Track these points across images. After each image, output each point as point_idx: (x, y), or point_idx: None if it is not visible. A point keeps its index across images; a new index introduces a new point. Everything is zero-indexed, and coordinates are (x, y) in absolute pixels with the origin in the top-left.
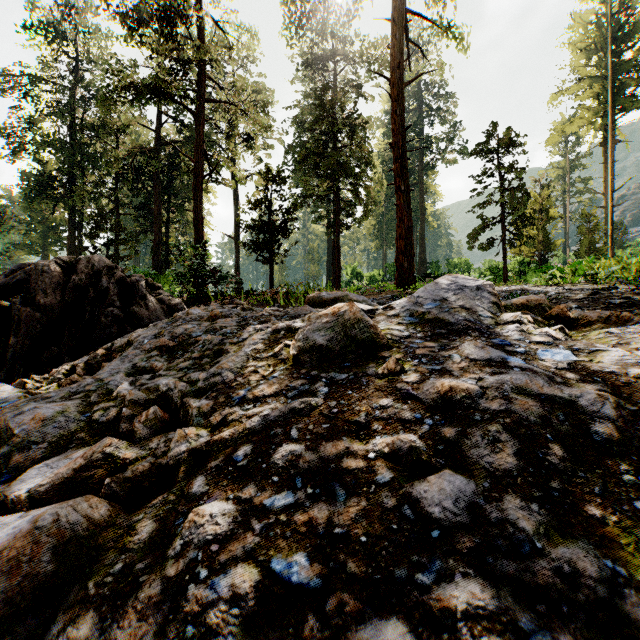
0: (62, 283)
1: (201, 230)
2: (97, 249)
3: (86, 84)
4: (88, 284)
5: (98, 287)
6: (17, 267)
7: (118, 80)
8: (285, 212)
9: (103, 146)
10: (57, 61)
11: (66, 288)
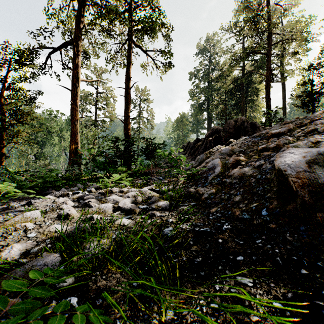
0: (234, 126)
1: (269, 105)
2: (222, 124)
3: (213, 63)
4: (241, 125)
5: (244, 126)
6: (212, 128)
7: (234, 57)
8: (322, 83)
9: (219, 85)
10: (203, 60)
11: (235, 127)
